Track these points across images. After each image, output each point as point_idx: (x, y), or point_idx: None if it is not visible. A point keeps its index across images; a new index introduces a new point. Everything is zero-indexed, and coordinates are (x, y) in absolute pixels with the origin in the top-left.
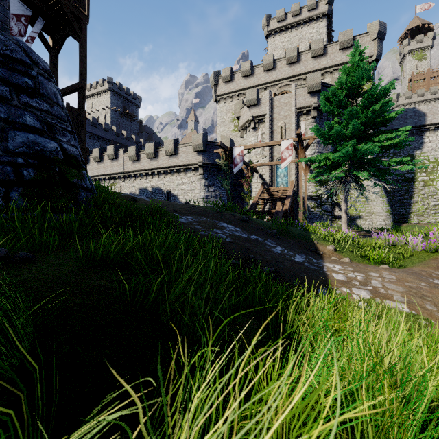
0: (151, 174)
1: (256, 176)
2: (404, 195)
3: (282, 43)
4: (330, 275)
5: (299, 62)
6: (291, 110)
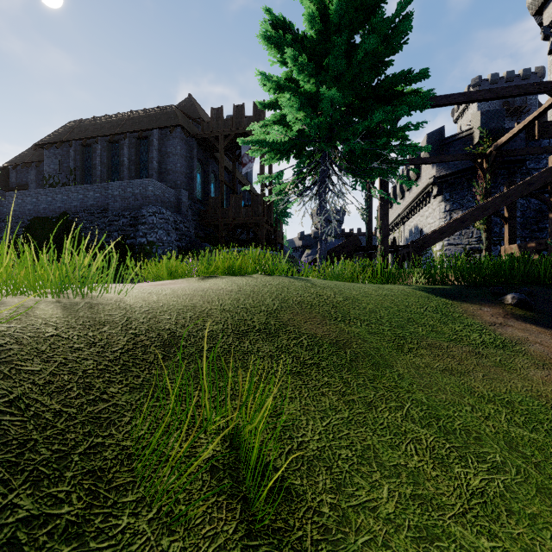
0: (411, 210)
1: None
2: None
3: None
4: None
5: None
6: None
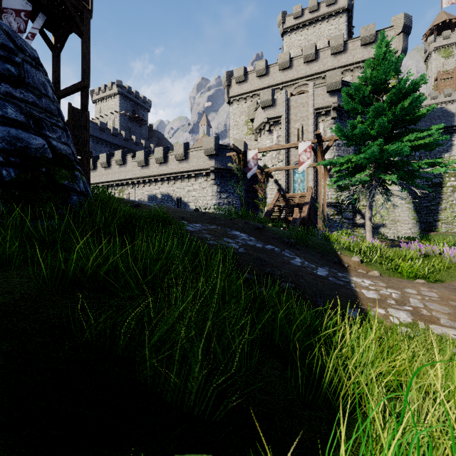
0: (160, 180)
1: (271, 182)
2: (431, 201)
3: (299, 41)
4: (360, 292)
5: (317, 59)
6: (308, 110)
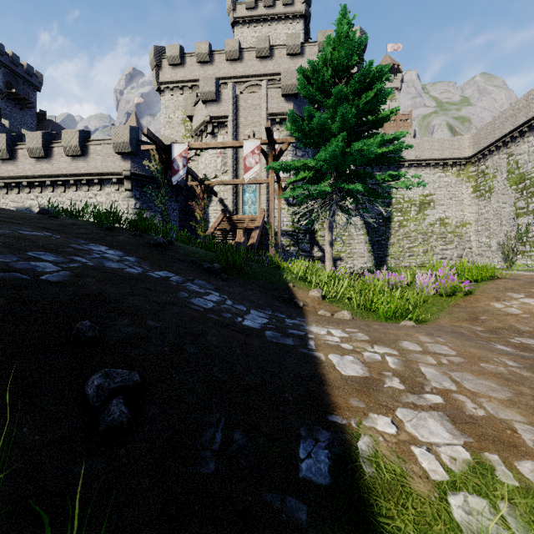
0: (38, 185)
1: (215, 201)
2: (382, 235)
3: (253, 38)
4: (328, 362)
5: (272, 57)
6: (261, 115)
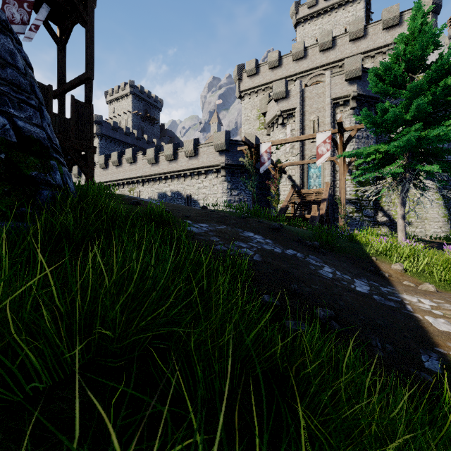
0: (170, 177)
1: (284, 178)
2: None
3: (313, 31)
4: (425, 320)
5: (334, 47)
6: (325, 101)
